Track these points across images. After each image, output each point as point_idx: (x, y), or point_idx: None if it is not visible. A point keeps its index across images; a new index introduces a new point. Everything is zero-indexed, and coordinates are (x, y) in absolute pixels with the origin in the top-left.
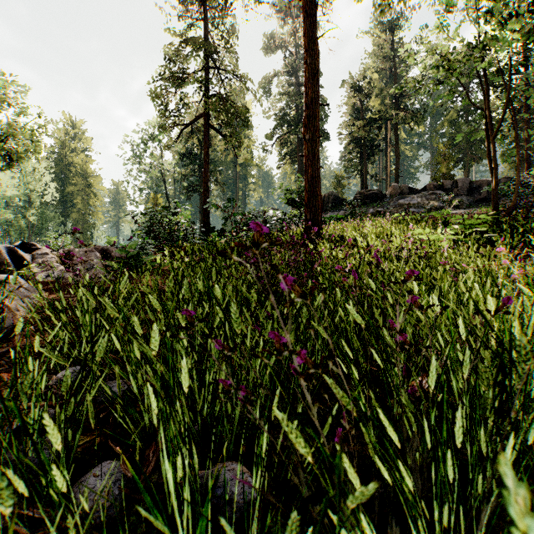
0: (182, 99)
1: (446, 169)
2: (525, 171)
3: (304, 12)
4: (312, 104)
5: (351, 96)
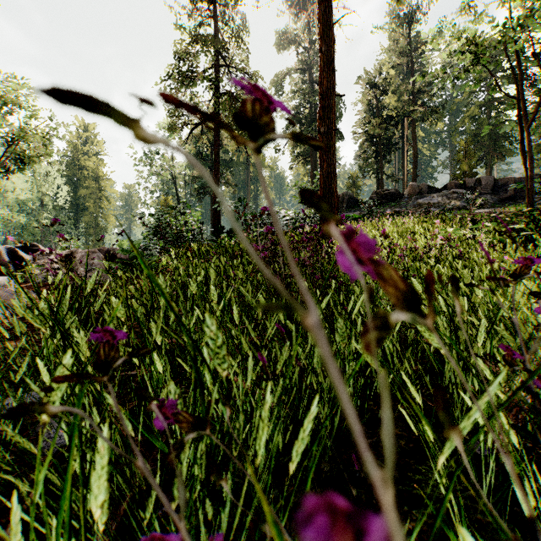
0: (192, 98)
1: (468, 167)
2: None
3: None
4: (327, 95)
5: (367, 93)
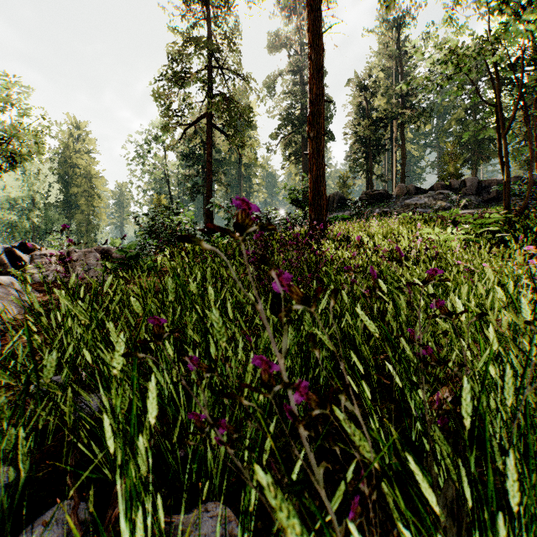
0: (185, 99)
1: (454, 169)
2: (535, 170)
3: (309, 7)
4: (317, 101)
5: (357, 95)
